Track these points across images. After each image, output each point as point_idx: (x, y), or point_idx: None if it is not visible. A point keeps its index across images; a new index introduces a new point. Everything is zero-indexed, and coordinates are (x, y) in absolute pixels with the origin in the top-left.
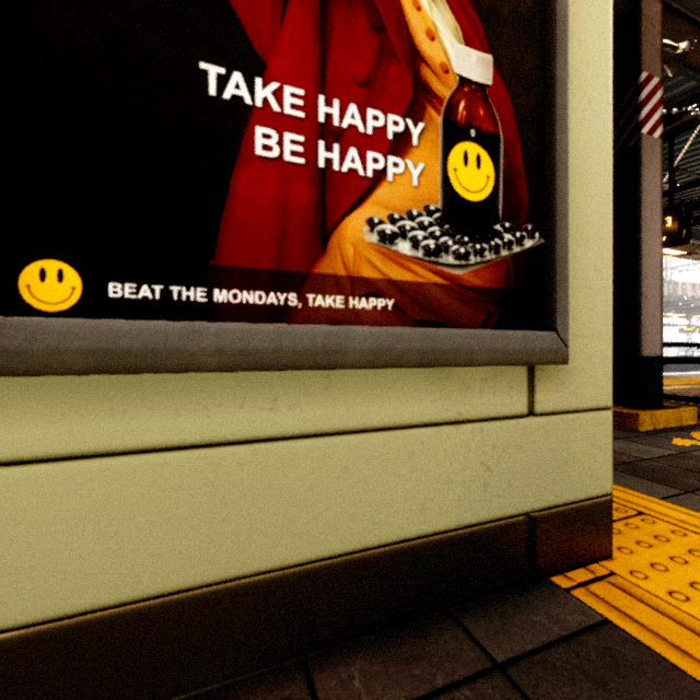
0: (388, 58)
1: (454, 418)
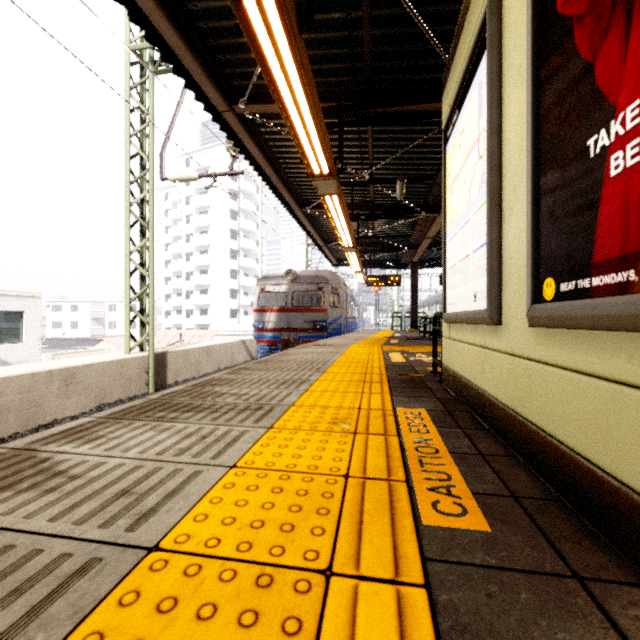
0: None
1: None
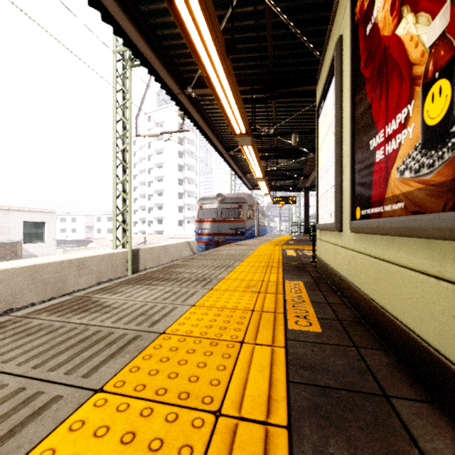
0: (402, 83)
1: (436, 274)
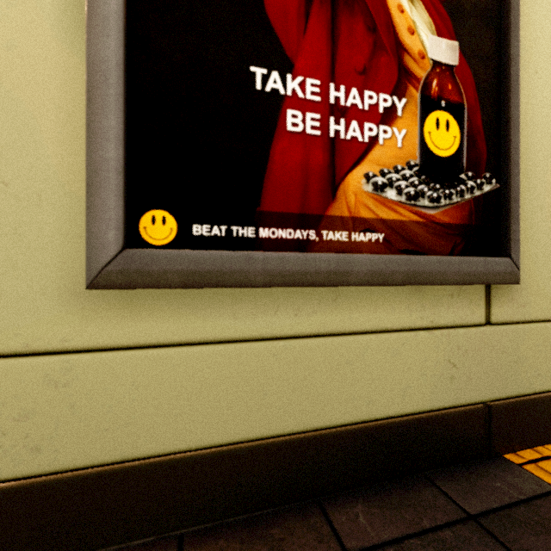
0: (380, 51)
1: (427, 325)
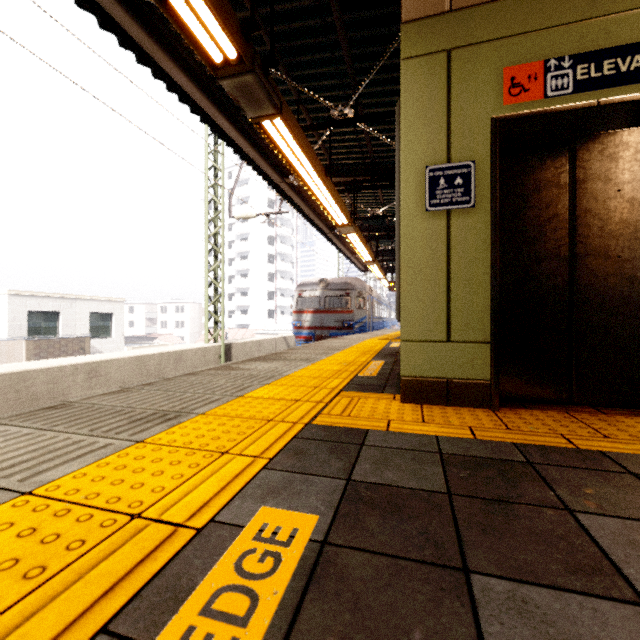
0: None
1: None
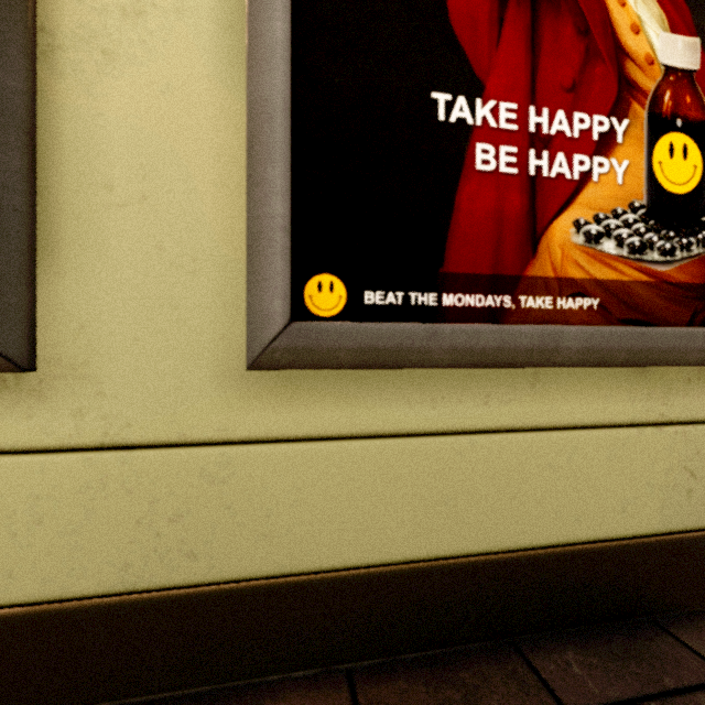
0: (593, 60)
1: (656, 419)
